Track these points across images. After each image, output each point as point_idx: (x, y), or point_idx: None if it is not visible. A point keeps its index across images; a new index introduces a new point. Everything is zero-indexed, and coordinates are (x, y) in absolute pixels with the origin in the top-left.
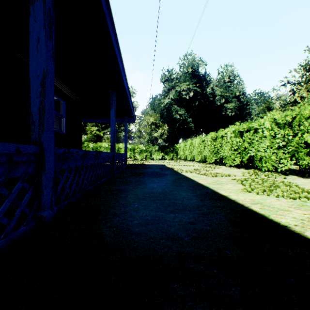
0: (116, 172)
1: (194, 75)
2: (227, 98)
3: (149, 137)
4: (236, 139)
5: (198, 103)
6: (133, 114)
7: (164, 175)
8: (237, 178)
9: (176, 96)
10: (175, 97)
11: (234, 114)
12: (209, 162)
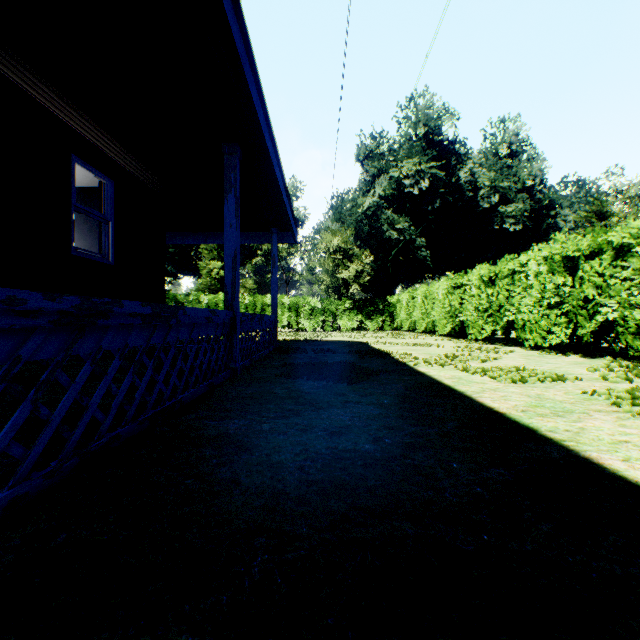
0: (241, 365)
1: (432, 143)
2: (505, 192)
3: (330, 281)
4: (554, 279)
5: (439, 205)
6: (290, 217)
7: (372, 373)
8: (602, 391)
9: (389, 190)
10: (388, 191)
11: (521, 229)
12: (475, 336)
